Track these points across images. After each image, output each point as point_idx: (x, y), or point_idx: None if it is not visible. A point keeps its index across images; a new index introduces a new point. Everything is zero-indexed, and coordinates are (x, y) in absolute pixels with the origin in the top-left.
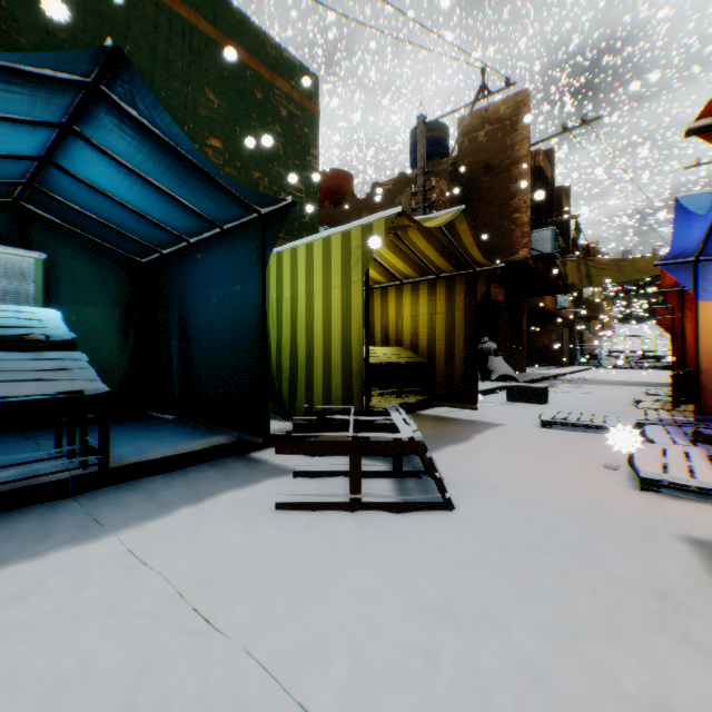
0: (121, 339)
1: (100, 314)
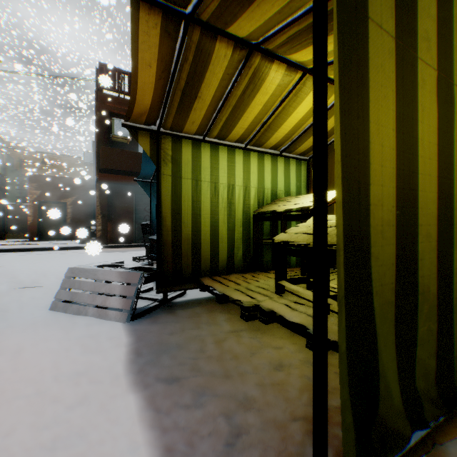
0: None
1: None
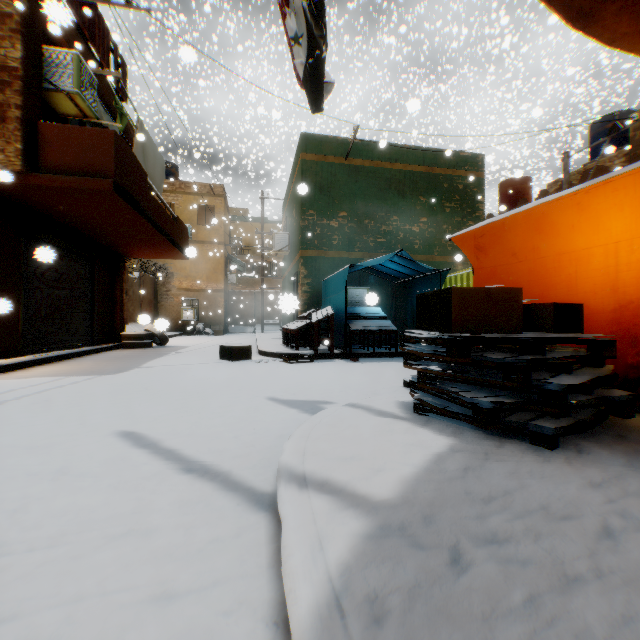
0: (388, 314)
1: (381, 304)
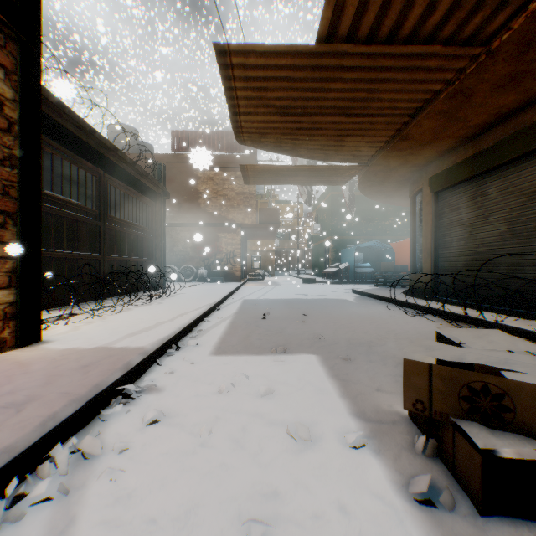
0: (373, 265)
1: (369, 261)
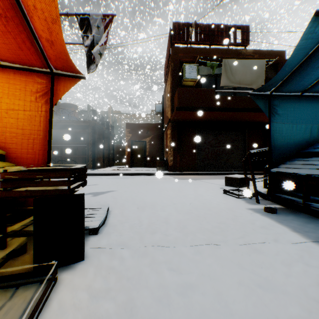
0: None
1: None
